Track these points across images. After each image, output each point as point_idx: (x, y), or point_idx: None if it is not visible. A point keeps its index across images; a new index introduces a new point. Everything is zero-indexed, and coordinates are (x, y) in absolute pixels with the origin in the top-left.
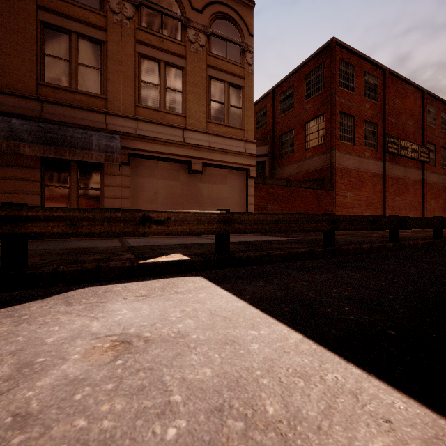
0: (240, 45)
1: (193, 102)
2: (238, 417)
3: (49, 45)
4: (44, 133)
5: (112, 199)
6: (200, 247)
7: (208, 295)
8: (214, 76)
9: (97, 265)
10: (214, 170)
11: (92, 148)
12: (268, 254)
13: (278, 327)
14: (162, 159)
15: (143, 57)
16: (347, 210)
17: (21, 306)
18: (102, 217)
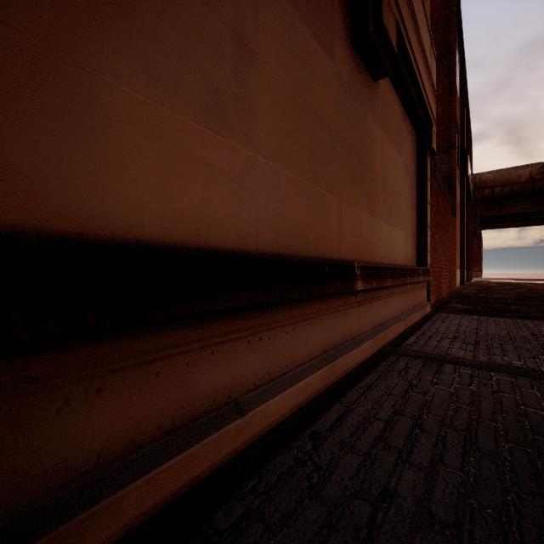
0: None
1: None
2: None
3: None
4: None
5: None
6: None
7: None
8: None
9: None
10: (389, 88)
11: None
12: None
13: None
14: None
15: None
16: None
17: None
18: None
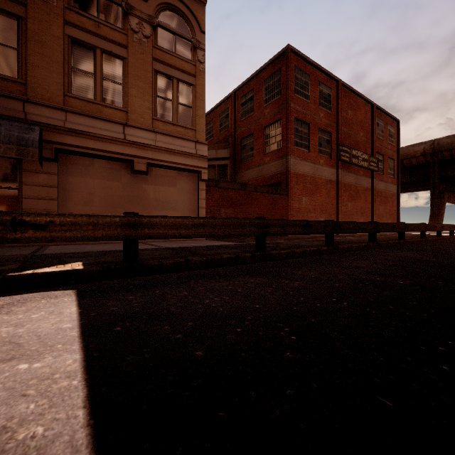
0: (190, 41)
1: (136, 97)
2: None
3: None
4: None
5: (33, 200)
6: (122, 254)
7: (44, 315)
8: (161, 70)
9: None
10: (162, 171)
11: None
12: (186, 260)
13: (69, 355)
14: (98, 156)
15: (75, 41)
16: (302, 215)
17: None
18: None
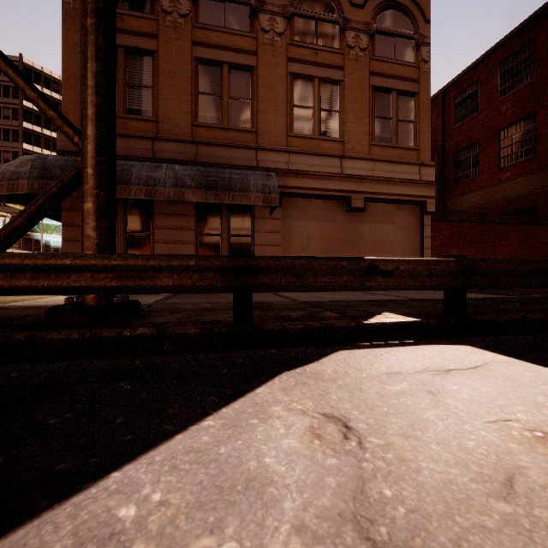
0: (412, 38)
1: (352, 123)
2: None
3: (202, 82)
4: (205, 177)
5: (263, 247)
6: (395, 304)
7: (537, 374)
8: (378, 85)
9: (322, 324)
10: (378, 206)
11: (250, 189)
12: (522, 317)
13: None
14: (316, 196)
15: (295, 77)
16: None
17: (310, 368)
18: (328, 267)
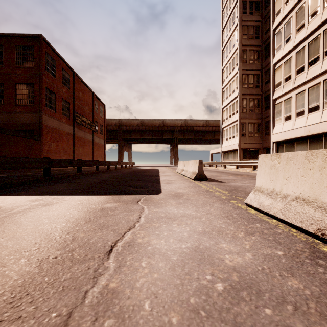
0: None
1: None
2: (53, 203)
3: None
4: None
5: None
6: None
7: (0, 198)
8: None
9: None
10: None
11: None
12: (10, 182)
13: (48, 196)
14: None
15: None
16: (51, 155)
17: None
18: None
